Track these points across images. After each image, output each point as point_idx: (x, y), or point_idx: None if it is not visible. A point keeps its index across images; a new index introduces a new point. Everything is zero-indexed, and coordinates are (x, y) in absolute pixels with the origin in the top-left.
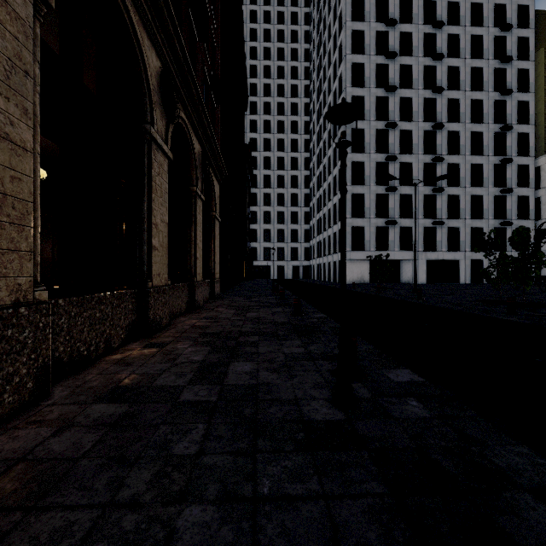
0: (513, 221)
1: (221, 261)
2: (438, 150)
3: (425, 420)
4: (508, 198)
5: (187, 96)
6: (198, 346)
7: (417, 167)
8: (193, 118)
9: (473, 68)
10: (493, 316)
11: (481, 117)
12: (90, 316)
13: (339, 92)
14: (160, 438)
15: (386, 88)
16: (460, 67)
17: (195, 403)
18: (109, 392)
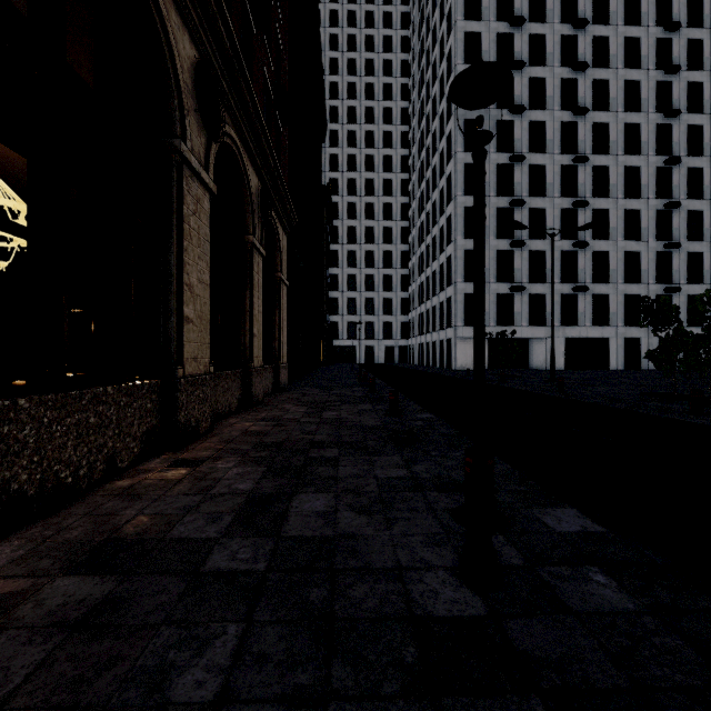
0: (681, 286)
1: (290, 340)
2: (581, 191)
3: (629, 617)
4: (675, 255)
5: (238, 107)
6: (248, 466)
7: (552, 214)
8: (248, 139)
9: (628, 82)
10: (673, 417)
11: (638, 147)
12: (77, 422)
13: (448, 115)
14: (155, 660)
15: (510, 109)
16: (610, 81)
17: (229, 577)
18: (92, 552)
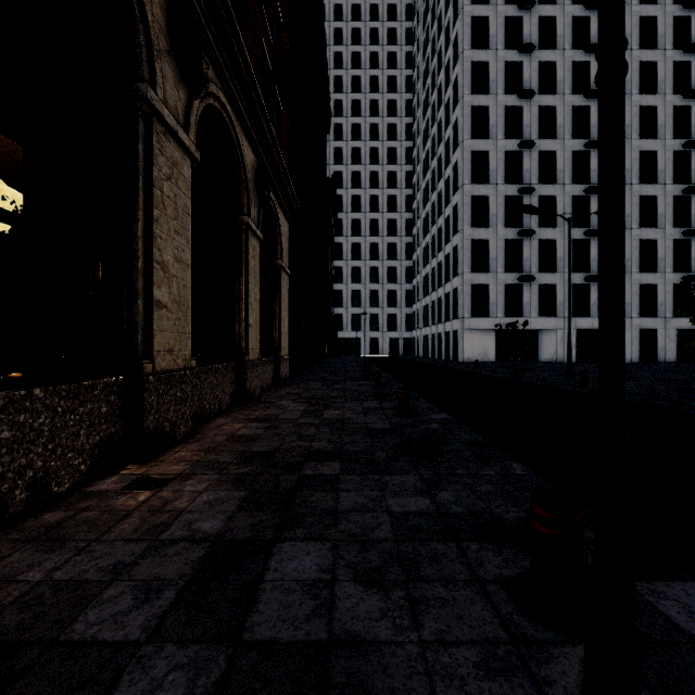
0: None
1: (293, 331)
2: (593, 178)
3: None
4: (694, 242)
5: (228, 67)
6: (223, 488)
7: (563, 202)
8: (241, 107)
9: (643, 63)
10: None
11: (654, 130)
12: None
13: (454, 103)
14: None
15: (519, 94)
16: None
17: None
18: None
